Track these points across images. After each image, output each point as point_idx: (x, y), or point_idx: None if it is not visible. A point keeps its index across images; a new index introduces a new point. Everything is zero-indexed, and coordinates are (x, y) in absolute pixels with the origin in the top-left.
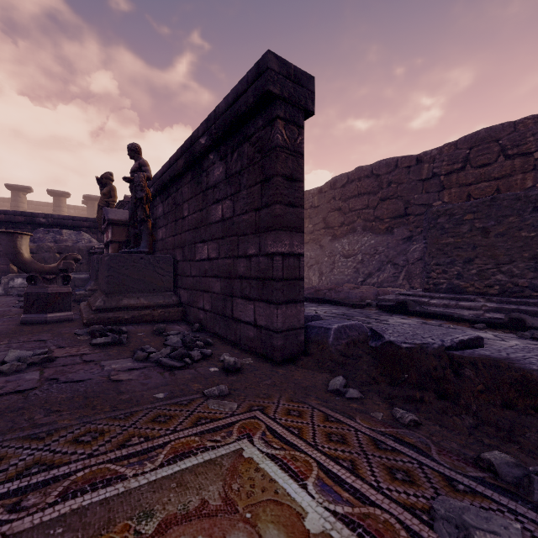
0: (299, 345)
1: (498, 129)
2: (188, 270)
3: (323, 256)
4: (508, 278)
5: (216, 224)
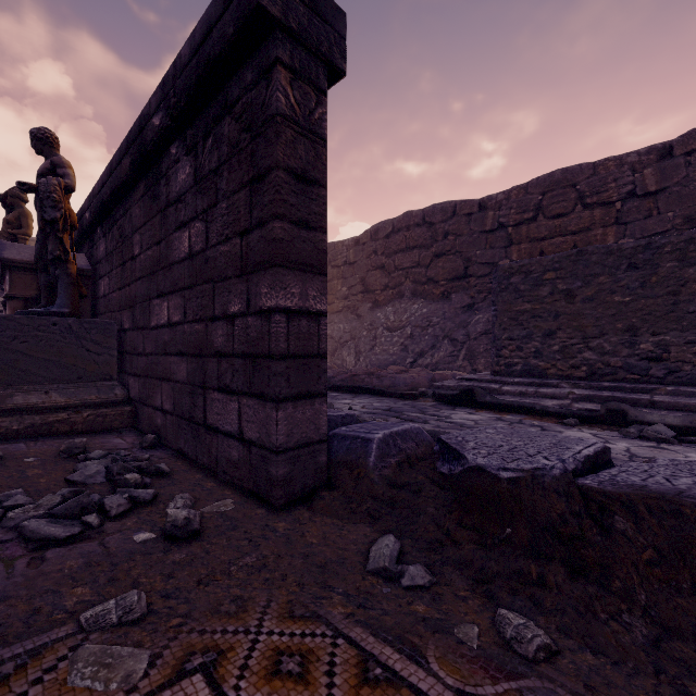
0: (319, 472)
1: (575, 170)
2: (140, 344)
3: (361, 330)
4: (599, 356)
5: (180, 265)
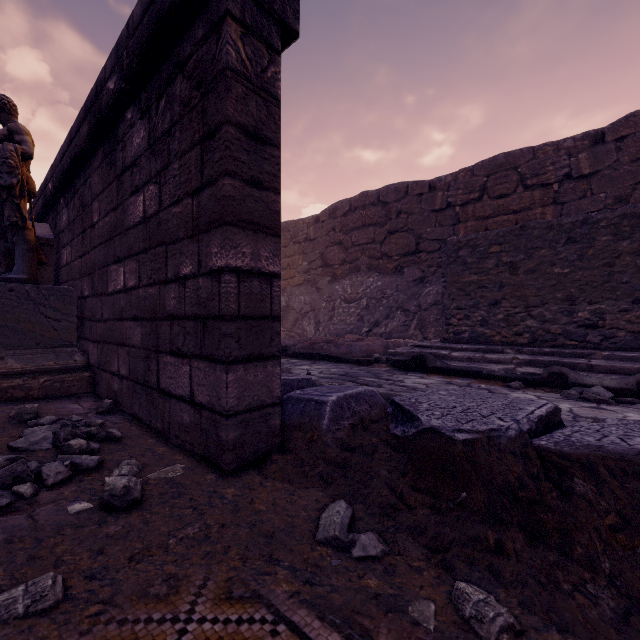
0: (271, 435)
1: (517, 154)
2: (99, 310)
3: (320, 301)
4: (540, 324)
5: (135, 229)
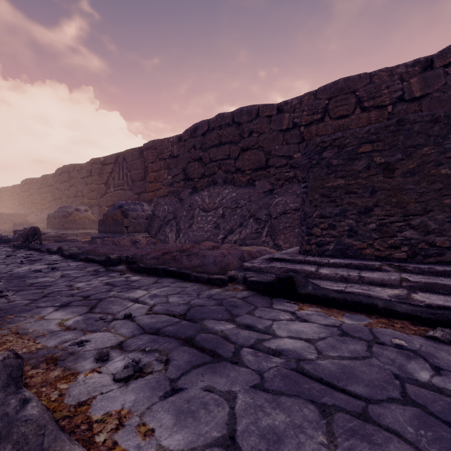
0: None
1: (355, 79)
2: None
3: (182, 210)
4: (422, 235)
5: None
